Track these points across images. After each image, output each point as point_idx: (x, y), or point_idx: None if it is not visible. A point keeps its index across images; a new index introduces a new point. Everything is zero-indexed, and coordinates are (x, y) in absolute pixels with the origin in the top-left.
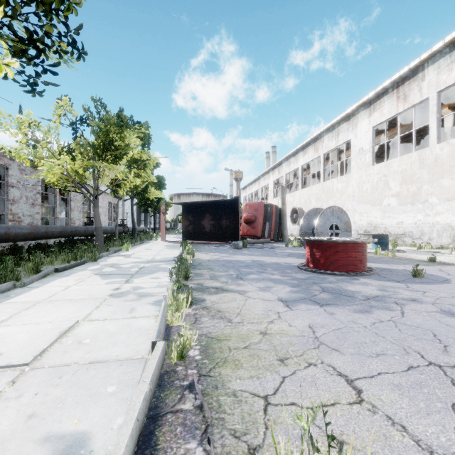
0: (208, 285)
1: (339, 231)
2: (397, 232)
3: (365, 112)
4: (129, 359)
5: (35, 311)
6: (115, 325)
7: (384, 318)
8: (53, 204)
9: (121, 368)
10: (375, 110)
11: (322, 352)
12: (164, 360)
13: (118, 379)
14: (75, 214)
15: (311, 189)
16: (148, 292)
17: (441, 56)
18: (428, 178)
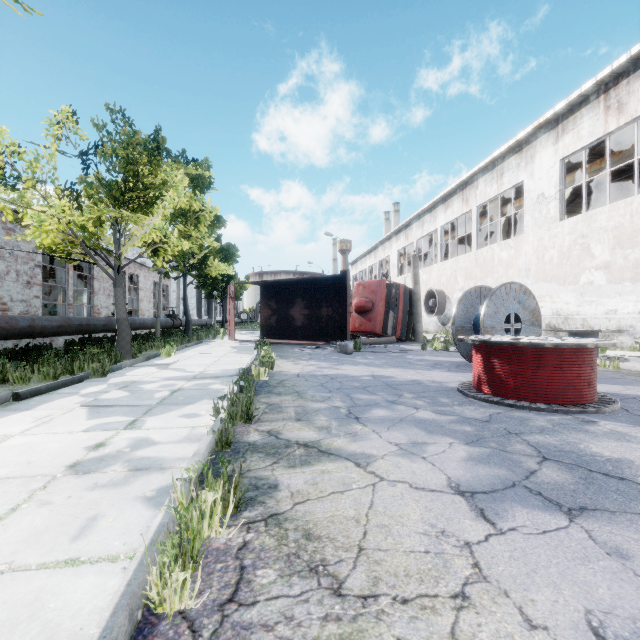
0: (290, 436)
1: (521, 325)
2: (606, 327)
3: (549, 137)
4: None
5: None
6: None
7: None
8: (64, 284)
9: None
10: (566, 132)
11: None
12: None
13: None
14: (99, 299)
15: (456, 261)
16: (159, 457)
17: None
18: None
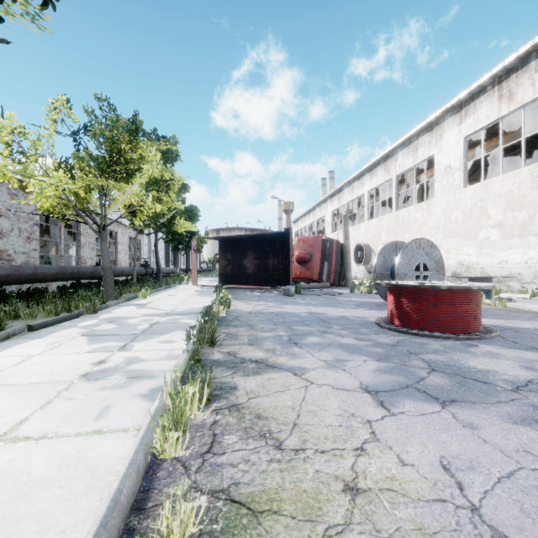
0: (245, 356)
1: (428, 272)
2: (499, 275)
3: (454, 119)
4: None
5: None
6: (51, 457)
7: None
8: (57, 239)
9: None
10: (468, 115)
11: None
12: None
13: None
14: (85, 251)
15: (380, 220)
16: (147, 369)
17: None
18: None
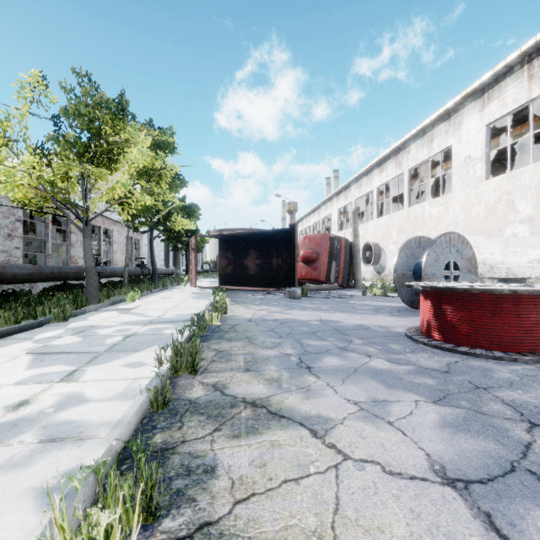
0: (237, 392)
1: (459, 272)
2: (530, 275)
3: (475, 105)
4: None
5: None
6: None
7: None
8: (44, 237)
9: None
10: (492, 100)
11: None
12: None
13: None
14: (77, 251)
15: (390, 217)
16: (82, 421)
17: None
18: None
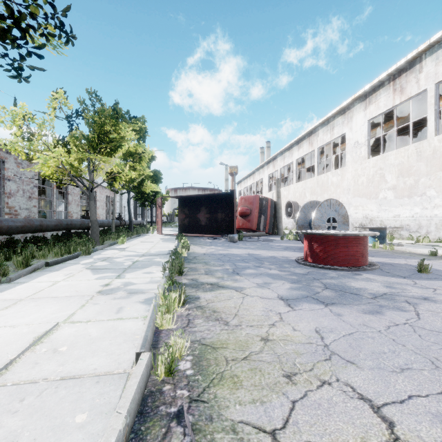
0: (203, 281)
1: (336, 224)
2: (394, 226)
3: (361, 105)
4: (108, 374)
5: (14, 311)
6: (98, 329)
7: (398, 320)
8: (51, 197)
9: (97, 387)
10: (371, 103)
11: (335, 365)
12: (149, 375)
13: (91, 403)
14: (72, 207)
15: (305, 183)
16: (139, 289)
17: (439, 47)
18: (426, 170)
